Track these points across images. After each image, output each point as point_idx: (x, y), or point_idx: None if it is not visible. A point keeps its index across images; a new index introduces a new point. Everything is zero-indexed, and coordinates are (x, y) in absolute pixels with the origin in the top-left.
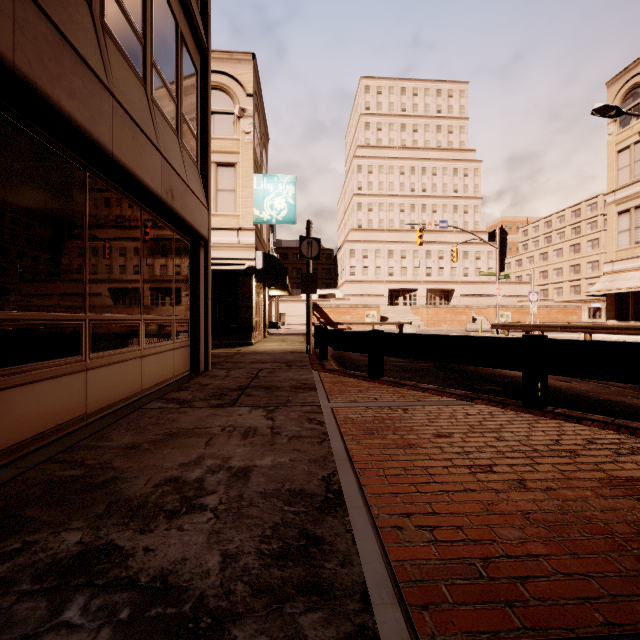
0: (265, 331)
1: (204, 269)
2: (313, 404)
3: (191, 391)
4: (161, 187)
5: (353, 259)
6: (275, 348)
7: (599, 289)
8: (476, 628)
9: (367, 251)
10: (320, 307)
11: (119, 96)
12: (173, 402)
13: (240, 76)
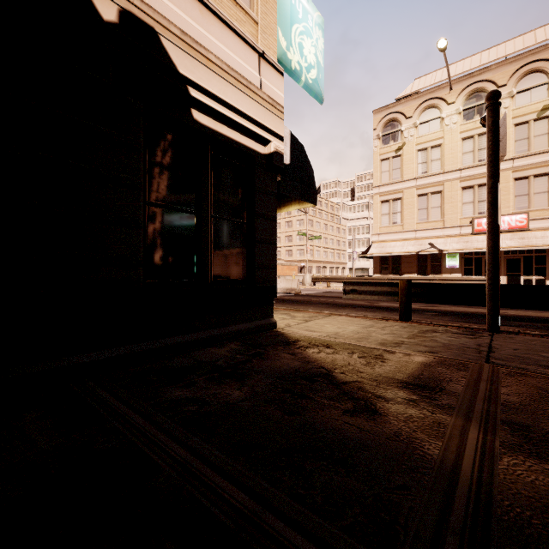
0: None
1: None
2: None
3: None
4: None
5: None
6: (364, 328)
7: (378, 252)
8: None
9: None
10: None
11: None
12: None
13: None
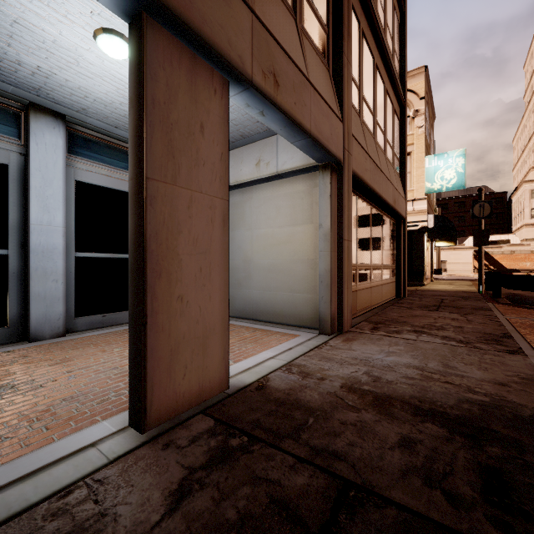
0: (431, 276)
1: (403, 236)
2: (491, 315)
3: (406, 304)
4: (392, 201)
5: None
6: (446, 288)
7: None
8: None
9: None
10: (488, 254)
11: (383, 170)
12: (401, 307)
13: (414, 87)
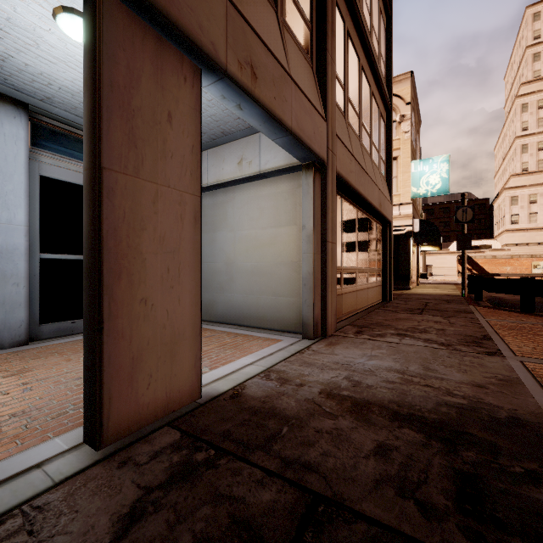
0: (417, 280)
1: (389, 240)
2: (472, 318)
3: (391, 308)
4: (377, 204)
5: (515, 206)
6: (431, 292)
7: None
8: (539, 357)
9: (535, 195)
10: (471, 258)
11: (368, 173)
12: (386, 310)
13: (400, 92)
